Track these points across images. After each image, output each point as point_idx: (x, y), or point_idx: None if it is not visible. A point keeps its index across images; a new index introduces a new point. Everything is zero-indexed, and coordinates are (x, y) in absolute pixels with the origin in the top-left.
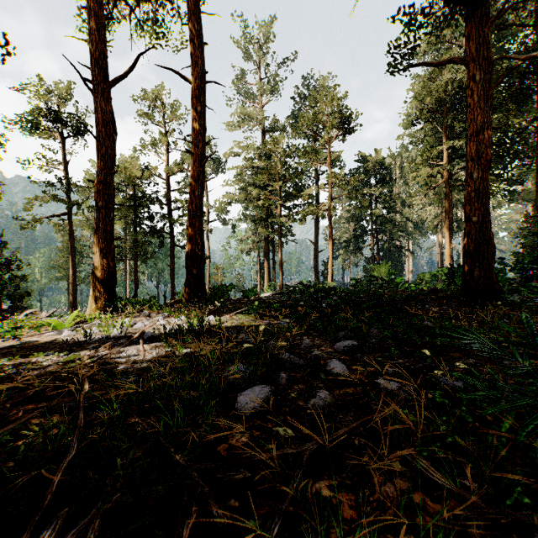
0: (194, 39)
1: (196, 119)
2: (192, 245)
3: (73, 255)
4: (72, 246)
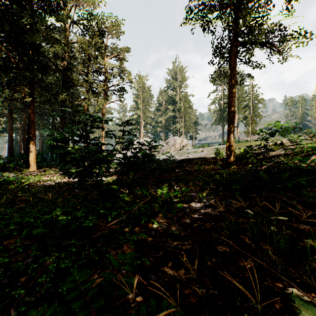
0: None
1: None
2: None
3: None
4: None
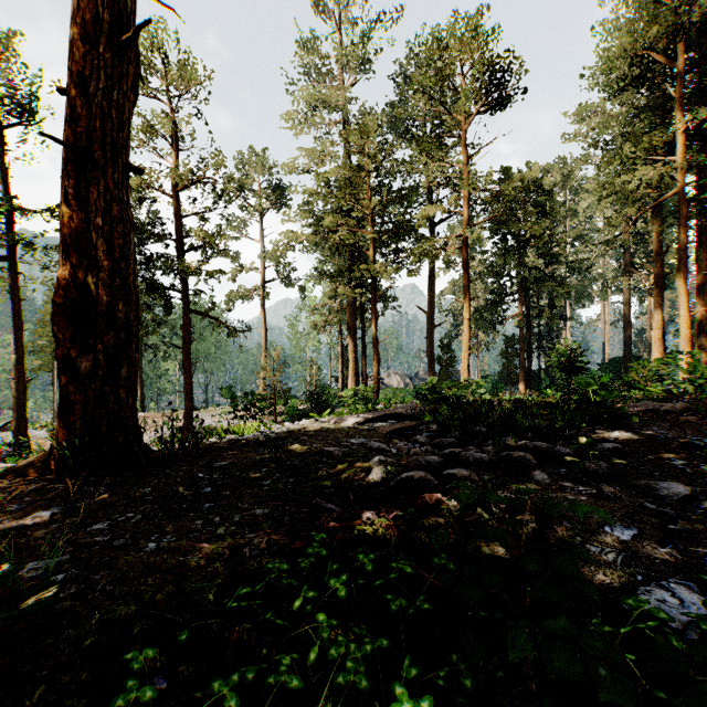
0: None
1: None
2: (76, 270)
3: (18, 329)
4: (17, 315)
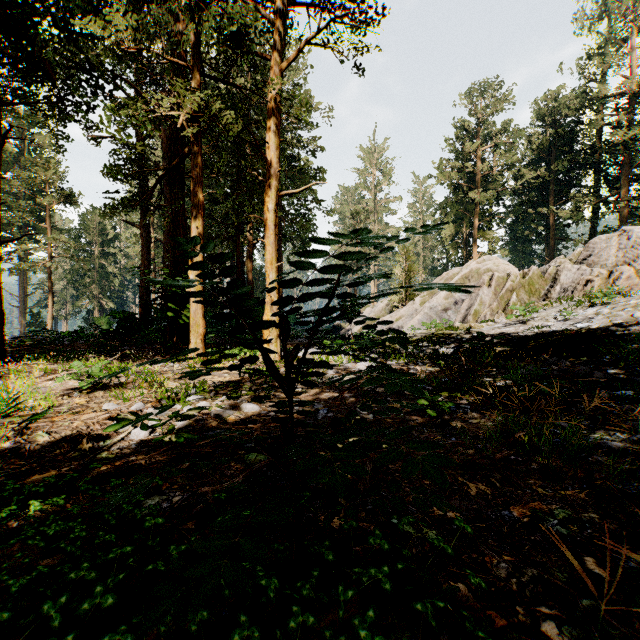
0: None
1: None
2: None
3: None
4: None
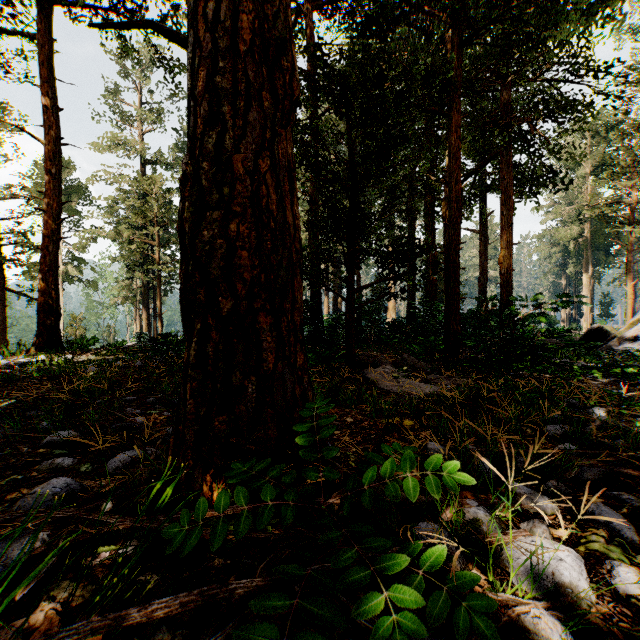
0: (48, 104)
1: (50, 180)
2: (46, 298)
3: None
4: None
